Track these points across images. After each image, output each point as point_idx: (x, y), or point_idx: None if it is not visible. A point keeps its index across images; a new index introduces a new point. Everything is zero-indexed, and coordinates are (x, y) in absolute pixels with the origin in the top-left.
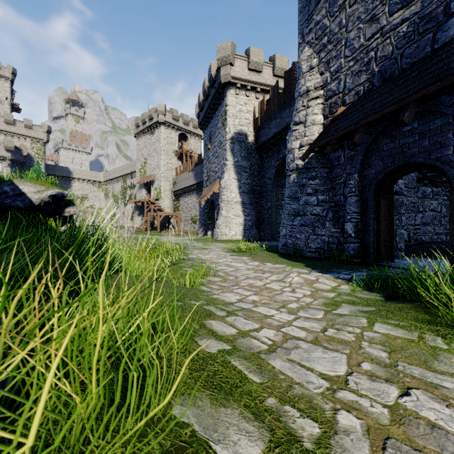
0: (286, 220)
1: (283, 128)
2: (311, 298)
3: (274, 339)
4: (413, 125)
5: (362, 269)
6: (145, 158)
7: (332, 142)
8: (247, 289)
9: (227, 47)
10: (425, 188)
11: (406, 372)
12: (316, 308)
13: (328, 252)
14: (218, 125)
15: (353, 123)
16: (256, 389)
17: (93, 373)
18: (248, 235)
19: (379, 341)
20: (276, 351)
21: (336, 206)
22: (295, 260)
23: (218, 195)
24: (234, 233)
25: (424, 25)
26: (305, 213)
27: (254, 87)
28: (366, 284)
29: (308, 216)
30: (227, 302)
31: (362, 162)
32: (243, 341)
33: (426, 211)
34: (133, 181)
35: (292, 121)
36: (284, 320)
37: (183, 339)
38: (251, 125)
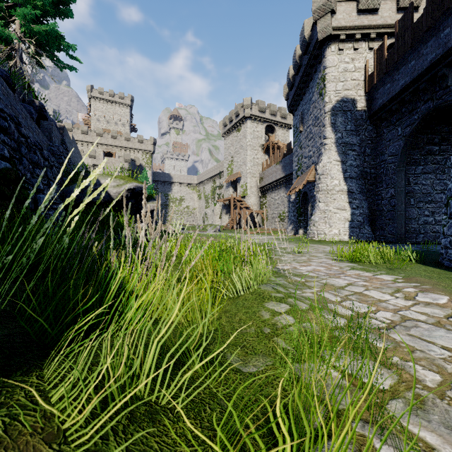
0: None
1: (422, 70)
2: None
3: None
4: None
5: None
6: (232, 156)
7: None
8: None
9: None
10: None
11: None
12: None
13: None
14: (313, 98)
15: None
16: None
17: None
18: (357, 235)
19: None
20: None
21: None
22: None
23: (313, 185)
24: (336, 232)
25: None
26: None
27: (365, 34)
28: None
29: None
30: None
31: None
32: None
33: None
34: (221, 181)
35: None
36: None
37: None
38: (361, 86)
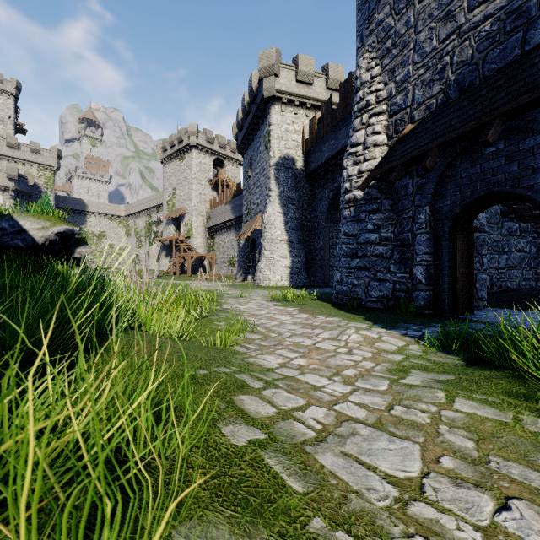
0: (341, 263)
1: (338, 151)
2: (373, 362)
3: (324, 421)
4: (498, 146)
5: (435, 324)
6: (174, 188)
7: (398, 168)
8: (293, 350)
9: (271, 55)
10: (511, 223)
11: (502, 472)
12: (379, 376)
13: (392, 301)
14: (261, 148)
15: (424, 144)
16: (297, 503)
17: (20, 526)
18: (296, 281)
19: (463, 424)
20: (326, 440)
21: (403, 246)
22: (352, 312)
23: (261, 232)
24: (279, 278)
25: (512, 22)
26: (365, 254)
27: (303, 102)
28: (441, 344)
29: (369, 258)
30: (266, 368)
31: (435, 191)
32: (283, 426)
33: (512, 252)
34: (159, 216)
35: (349, 143)
36: (337, 394)
37: (201, 427)
38: (300, 148)
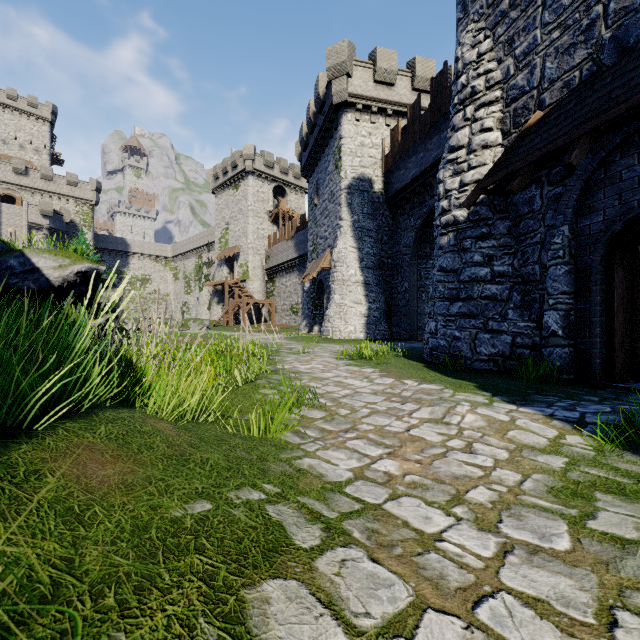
0: (436, 308)
1: (428, 166)
2: (515, 470)
3: None
4: None
5: (588, 397)
6: (227, 223)
7: (522, 171)
8: (374, 441)
9: (342, 50)
10: None
11: None
12: (540, 509)
13: (511, 361)
14: (329, 168)
15: (564, 133)
16: None
17: None
18: (374, 332)
19: None
20: None
21: (526, 284)
22: (455, 376)
23: (329, 272)
24: (352, 329)
25: None
26: (470, 296)
27: (383, 108)
28: (622, 436)
29: (476, 301)
30: (329, 482)
31: (578, 203)
32: None
33: None
34: (210, 256)
35: (447, 147)
36: (473, 562)
37: None
38: (378, 166)
